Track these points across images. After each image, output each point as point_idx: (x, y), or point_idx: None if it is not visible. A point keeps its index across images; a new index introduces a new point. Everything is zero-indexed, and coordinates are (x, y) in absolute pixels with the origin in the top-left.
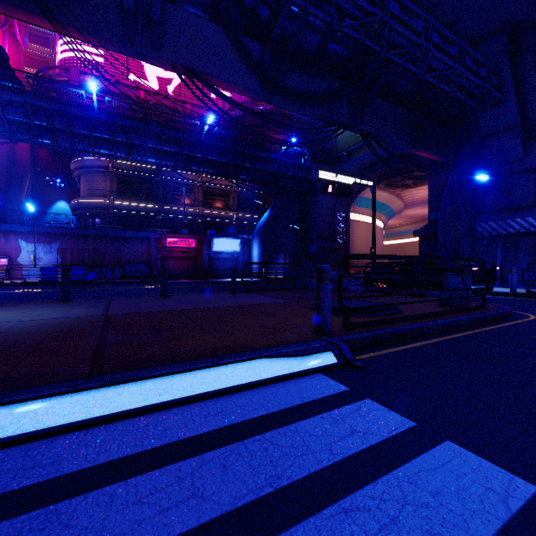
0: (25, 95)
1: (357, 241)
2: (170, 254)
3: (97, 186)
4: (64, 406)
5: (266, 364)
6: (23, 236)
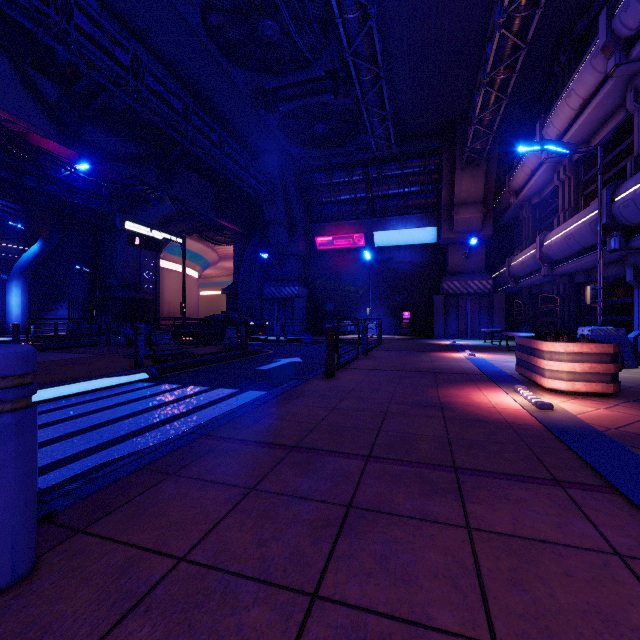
0: None
1: (168, 292)
2: None
3: None
4: None
5: (108, 380)
6: None
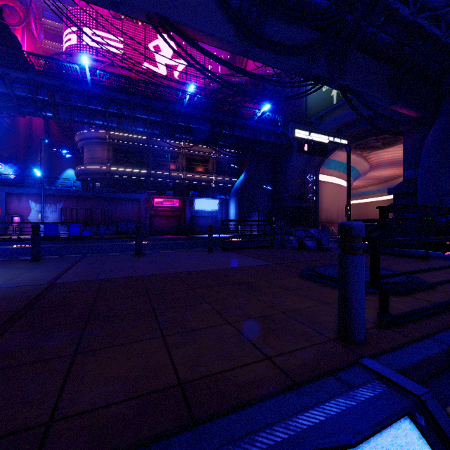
0: (29, 72)
1: (325, 200)
2: (157, 212)
3: (96, 155)
4: None
5: None
6: (32, 198)
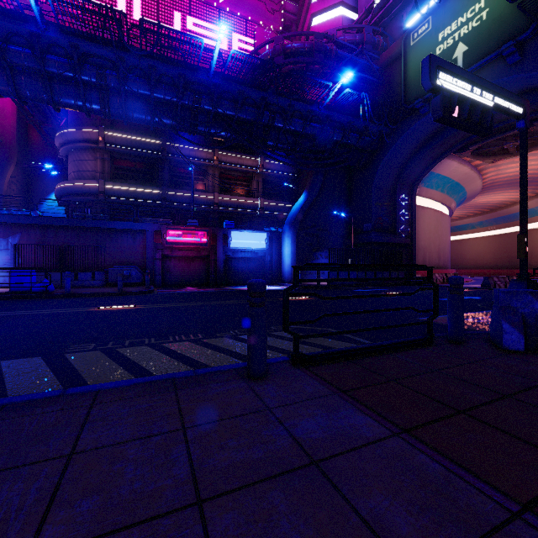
0: None
1: (423, 235)
2: (173, 252)
3: (85, 166)
4: None
5: None
6: None
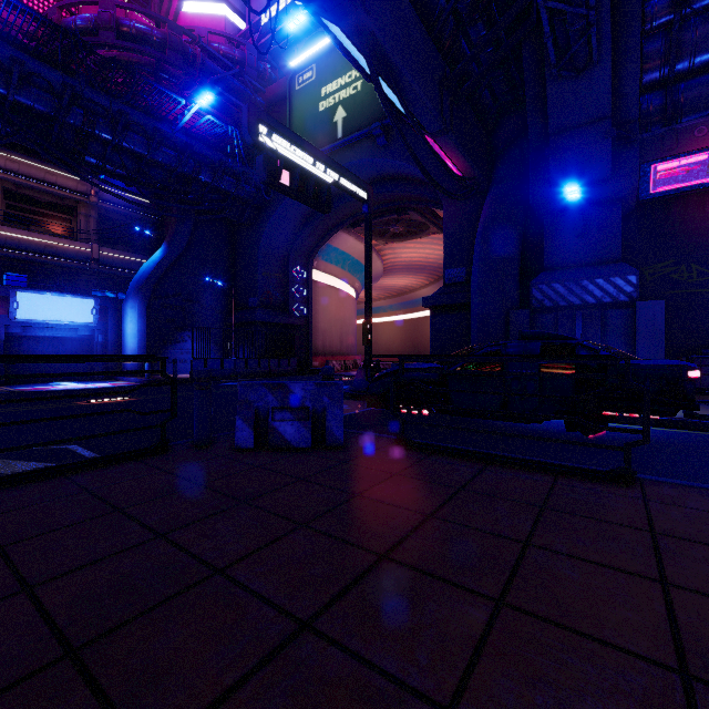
0: None
1: (323, 315)
2: None
3: None
4: None
5: None
6: None
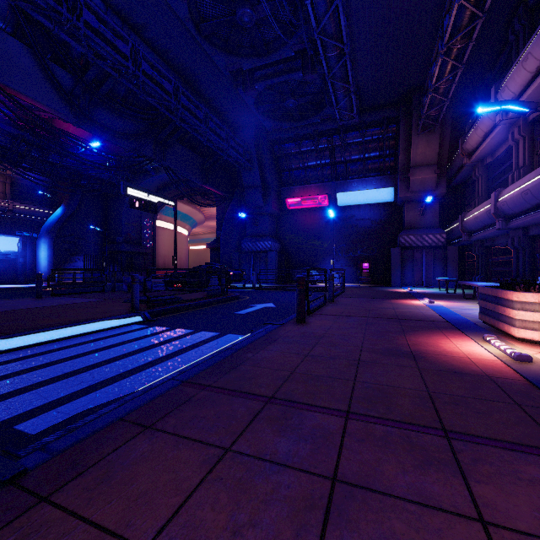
0: None
1: (163, 247)
2: None
3: None
4: (12, 342)
5: (108, 323)
6: None
